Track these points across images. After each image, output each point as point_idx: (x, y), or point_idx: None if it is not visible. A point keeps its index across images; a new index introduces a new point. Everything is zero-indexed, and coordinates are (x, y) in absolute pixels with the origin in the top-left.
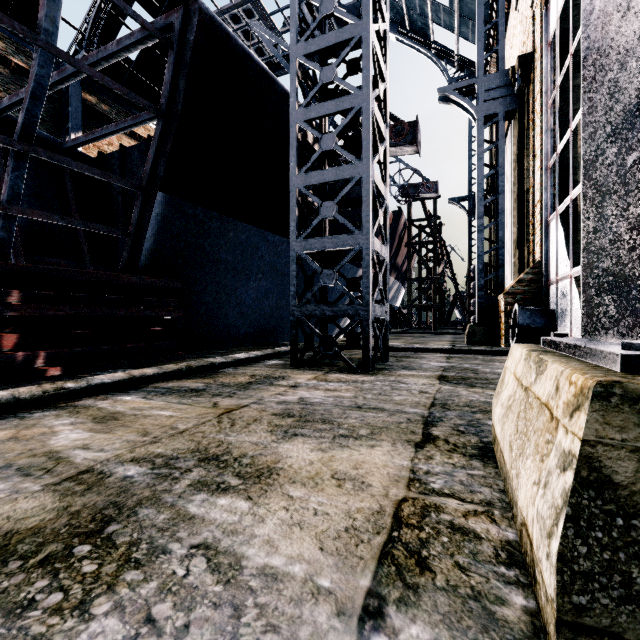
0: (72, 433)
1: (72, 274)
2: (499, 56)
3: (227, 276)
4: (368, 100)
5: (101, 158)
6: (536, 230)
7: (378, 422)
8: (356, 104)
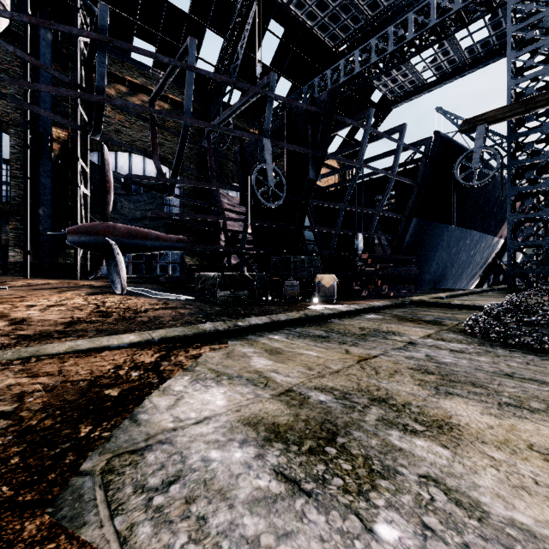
0: (491, 300)
1: (386, 257)
2: None
3: (427, 252)
4: None
5: (337, 190)
6: None
7: None
8: (546, 187)
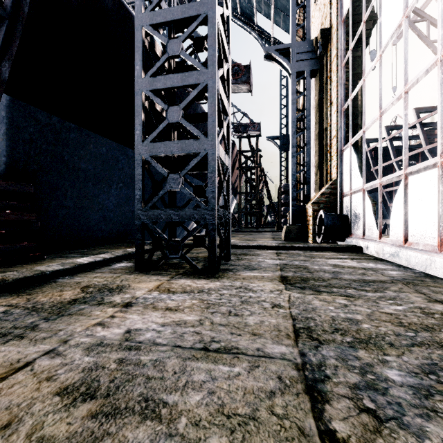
0: None
1: None
2: (306, 29)
3: (88, 183)
4: (214, 9)
5: None
6: (333, 157)
7: (237, 397)
8: (202, 12)
